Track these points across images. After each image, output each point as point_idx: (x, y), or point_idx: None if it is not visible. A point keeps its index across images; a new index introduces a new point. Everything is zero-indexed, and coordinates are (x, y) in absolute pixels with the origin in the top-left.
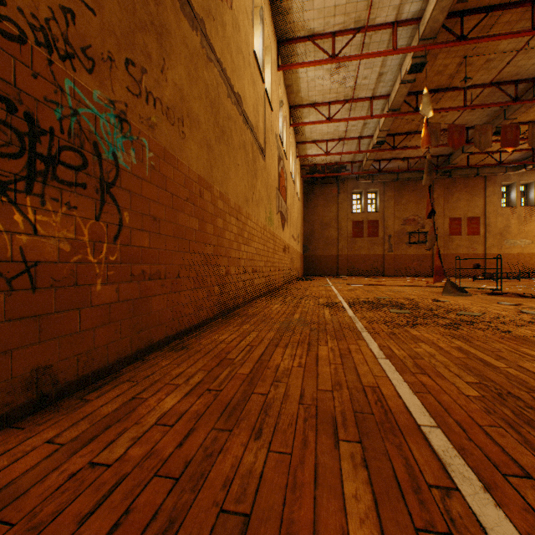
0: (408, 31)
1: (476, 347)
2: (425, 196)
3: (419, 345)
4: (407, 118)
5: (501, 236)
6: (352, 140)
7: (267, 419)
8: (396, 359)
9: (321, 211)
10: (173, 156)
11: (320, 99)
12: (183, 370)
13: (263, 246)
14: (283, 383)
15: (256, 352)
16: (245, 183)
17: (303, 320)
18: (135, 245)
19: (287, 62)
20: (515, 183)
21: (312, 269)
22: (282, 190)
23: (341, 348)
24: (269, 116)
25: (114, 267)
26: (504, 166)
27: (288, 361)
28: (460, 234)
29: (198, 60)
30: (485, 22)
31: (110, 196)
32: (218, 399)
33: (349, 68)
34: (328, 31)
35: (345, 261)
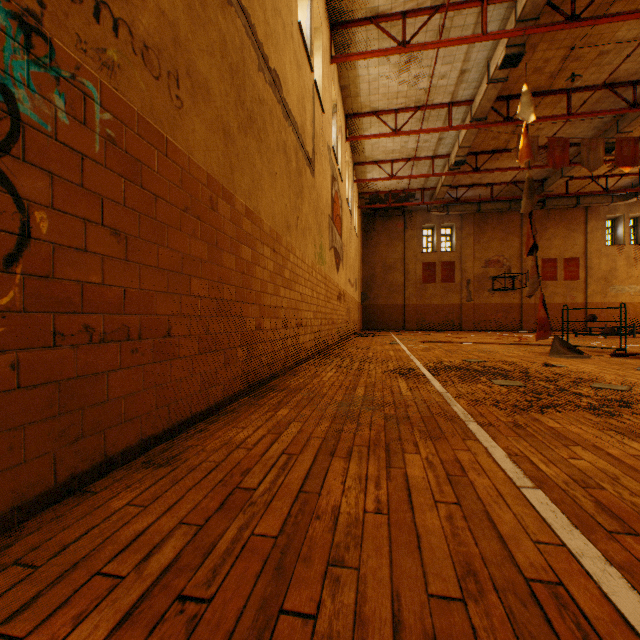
0: (501, 11)
1: None
2: (512, 232)
3: (575, 452)
4: (494, 131)
5: (606, 282)
6: (423, 161)
7: None
8: (555, 490)
9: (384, 250)
10: (157, 132)
11: (385, 105)
12: (147, 525)
13: (312, 291)
14: (350, 569)
15: (296, 470)
16: (286, 201)
17: (370, 399)
18: (64, 277)
19: (343, 54)
20: (623, 216)
21: (372, 322)
22: (336, 220)
23: (444, 459)
24: (320, 119)
25: (6, 318)
26: (610, 195)
27: (356, 495)
28: (555, 279)
29: None
30: None
31: None
32: None
33: (423, 62)
34: (396, 10)
35: (413, 312)
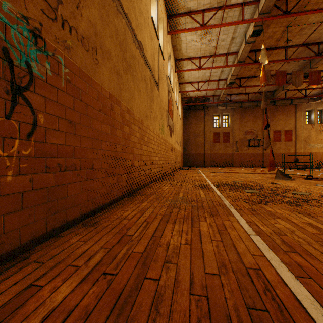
0: (251, 9)
1: (322, 223)
2: (259, 117)
3: (277, 221)
4: (248, 67)
5: (306, 142)
6: (213, 82)
7: (157, 320)
8: (265, 236)
9: (194, 126)
10: (87, 75)
11: (194, 54)
12: (87, 248)
13: (158, 147)
14: (173, 264)
15: (150, 228)
16: (145, 104)
17: (185, 198)
18: (50, 142)
19: (173, 30)
20: (314, 109)
21: (188, 162)
22: (170, 112)
23: (217, 223)
24: (162, 63)
25: (28, 160)
26: (307, 98)
27: (177, 238)
28: (280, 141)
29: (109, 9)
30: (301, 3)
31: (23, 98)
32: (111, 288)
33: (213, 34)
34: (199, 9)
35: (209, 157)
